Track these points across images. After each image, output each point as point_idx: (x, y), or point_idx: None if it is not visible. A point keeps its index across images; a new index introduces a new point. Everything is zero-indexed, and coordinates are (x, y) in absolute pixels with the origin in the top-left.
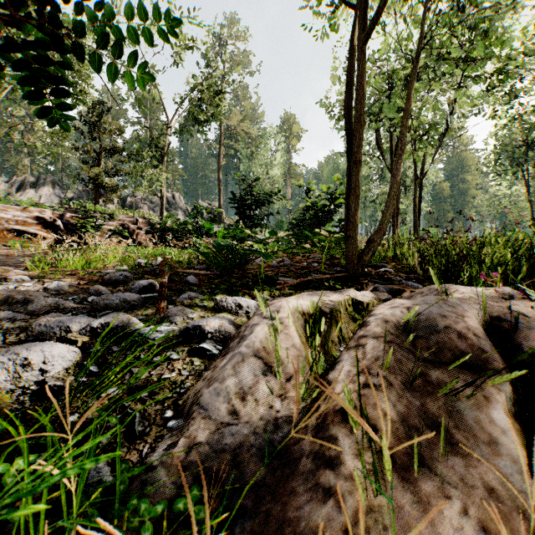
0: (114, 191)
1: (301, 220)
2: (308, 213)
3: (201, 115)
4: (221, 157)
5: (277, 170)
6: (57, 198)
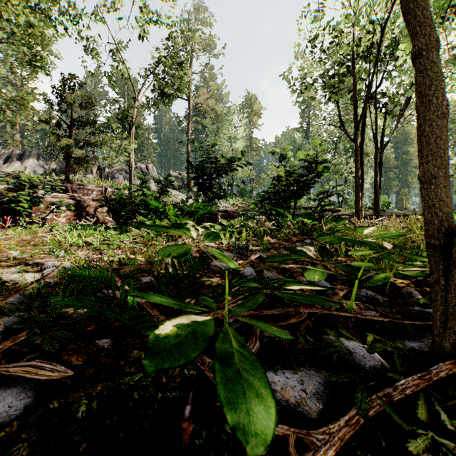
0: (84, 162)
1: (273, 192)
2: (280, 184)
3: (168, 90)
4: (189, 132)
5: (240, 143)
6: (41, 169)
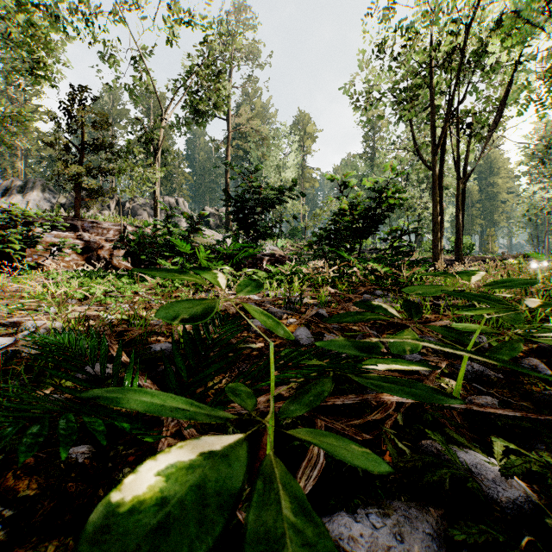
0: (99, 195)
1: (333, 230)
2: (342, 219)
3: (202, 106)
4: (229, 159)
5: (290, 172)
6: (47, 204)
